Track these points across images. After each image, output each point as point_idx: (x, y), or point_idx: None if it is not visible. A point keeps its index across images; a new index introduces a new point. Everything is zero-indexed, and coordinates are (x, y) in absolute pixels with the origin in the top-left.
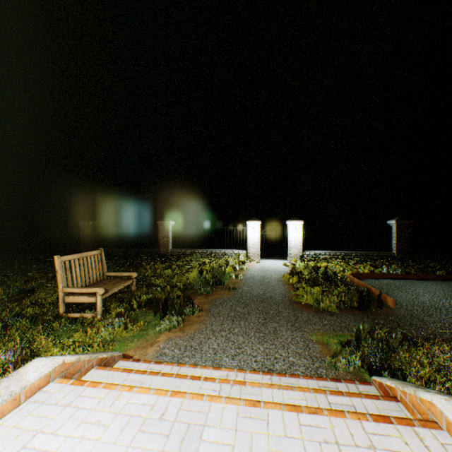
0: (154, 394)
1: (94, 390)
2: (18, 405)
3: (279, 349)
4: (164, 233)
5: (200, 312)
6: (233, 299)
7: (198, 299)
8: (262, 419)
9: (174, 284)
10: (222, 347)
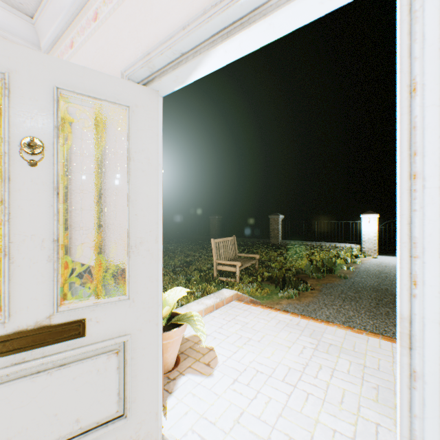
0: (290, 315)
1: (256, 308)
2: (223, 305)
3: (389, 326)
4: (274, 226)
5: (312, 290)
6: (343, 285)
7: (309, 281)
8: (363, 339)
9: (287, 268)
10: (333, 314)
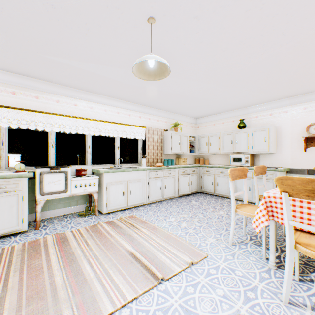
0: None
1: None
2: None
3: None
4: None
5: None
6: None
7: None
8: None
9: None
10: None
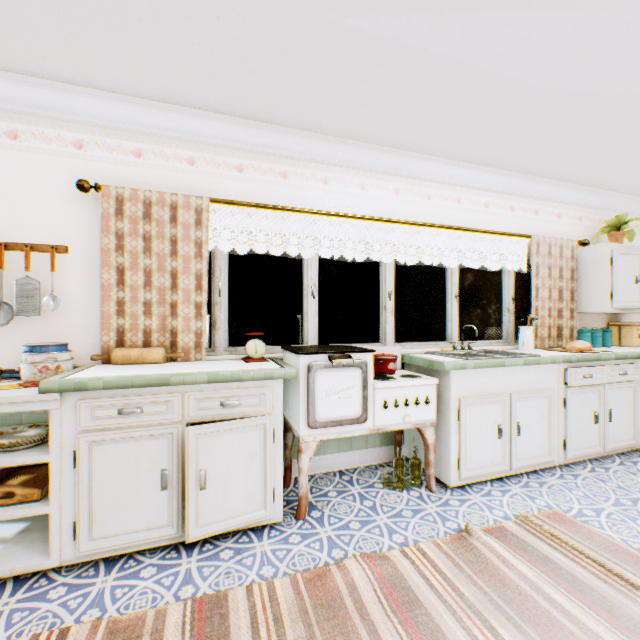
0: None
1: None
2: None
3: None
4: None
5: None
6: None
7: None
8: None
9: None
10: None
